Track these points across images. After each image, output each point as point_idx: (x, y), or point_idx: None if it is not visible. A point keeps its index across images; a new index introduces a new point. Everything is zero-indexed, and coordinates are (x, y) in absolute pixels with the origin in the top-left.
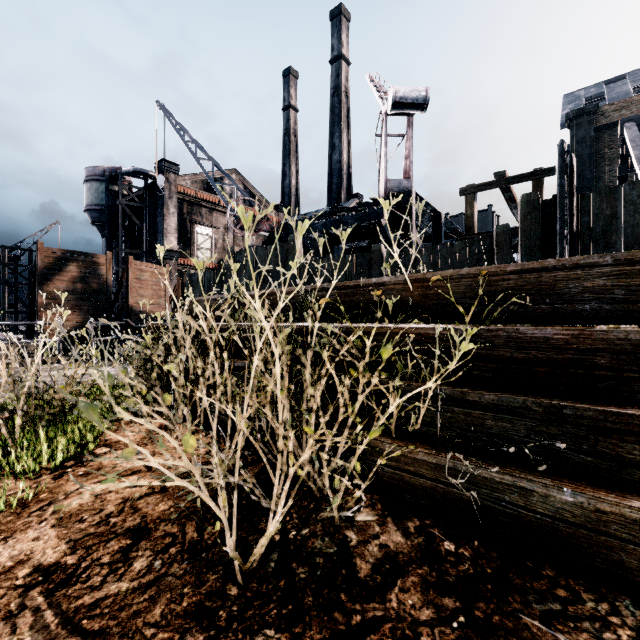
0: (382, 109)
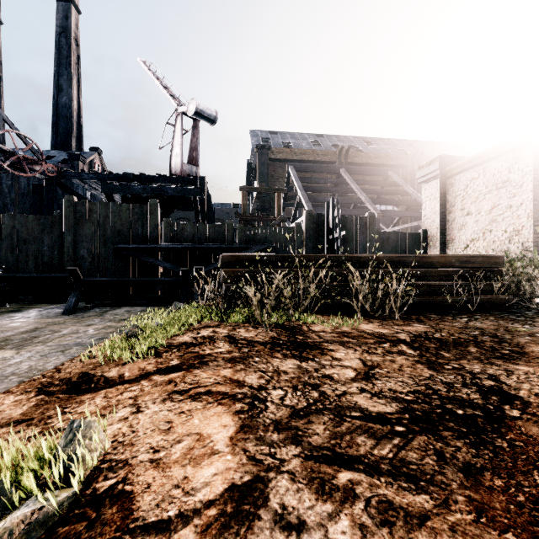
0: (179, 108)
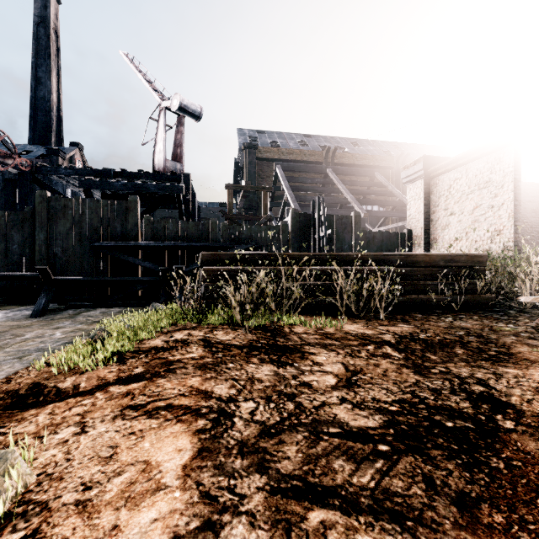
0: (162, 102)
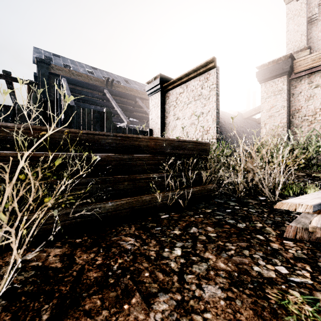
0: None
